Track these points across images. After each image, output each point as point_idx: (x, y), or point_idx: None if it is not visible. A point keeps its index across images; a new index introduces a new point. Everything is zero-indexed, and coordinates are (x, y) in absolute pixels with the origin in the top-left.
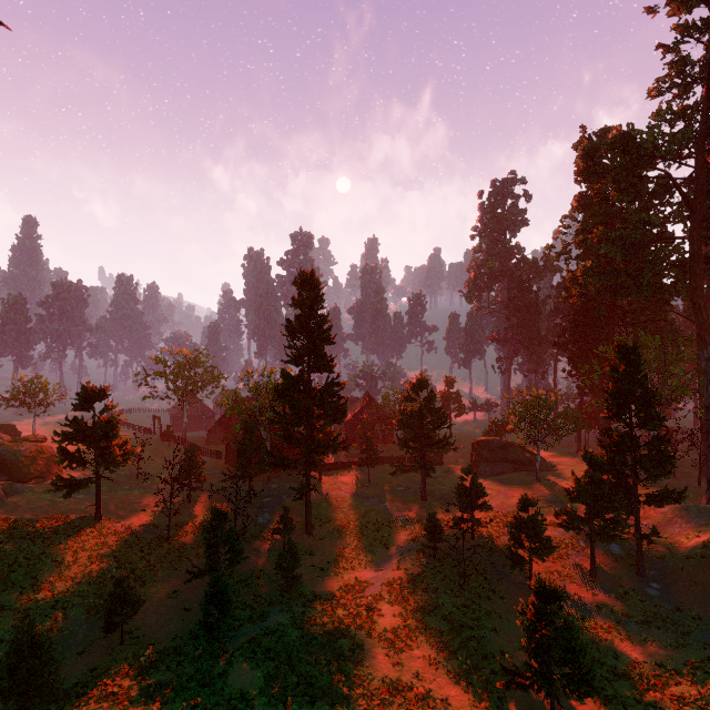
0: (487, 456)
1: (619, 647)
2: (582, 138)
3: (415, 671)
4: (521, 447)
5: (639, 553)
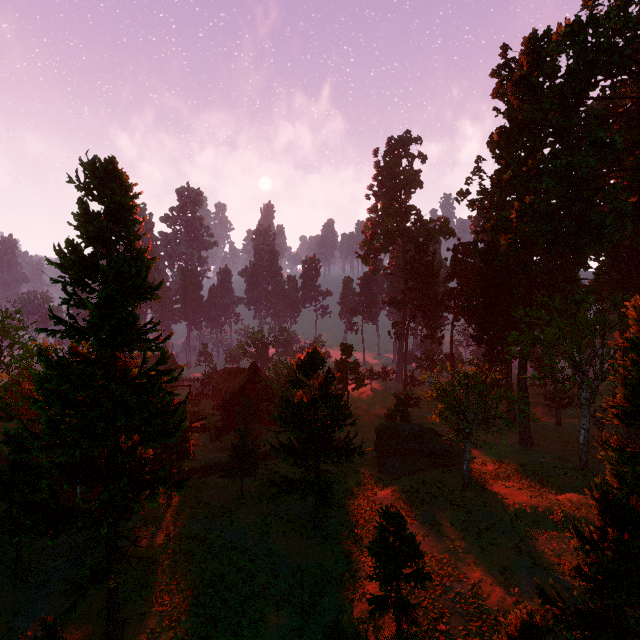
0: (397, 448)
1: None
2: (505, 59)
3: None
4: (434, 431)
5: None
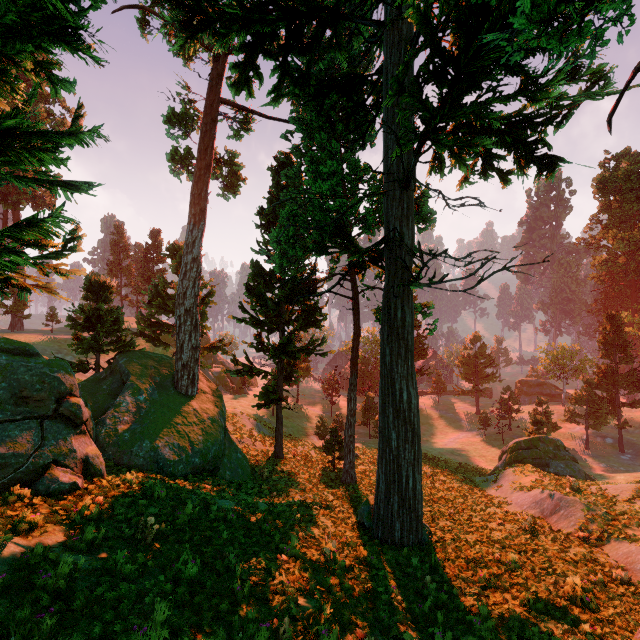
0: (526, 391)
1: (588, 469)
2: (605, 160)
3: (474, 463)
4: (555, 386)
5: (620, 438)
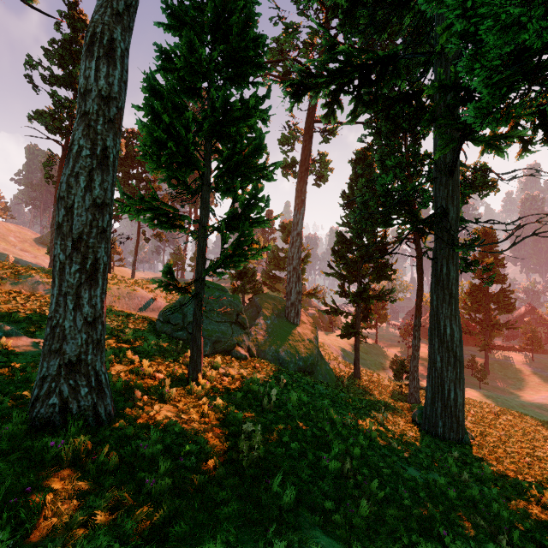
0: None
1: None
2: None
3: None
4: None
5: None
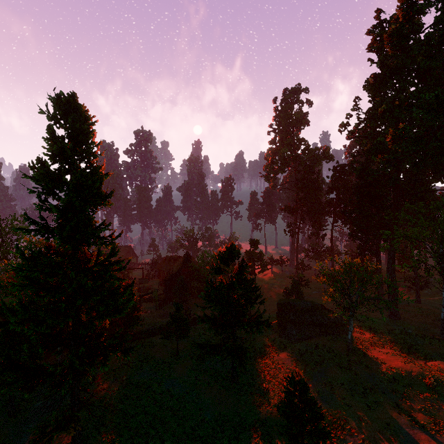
0: (294, 319)
1: None
2: (379, 20)
3: None
4: (322, 306)
5: None
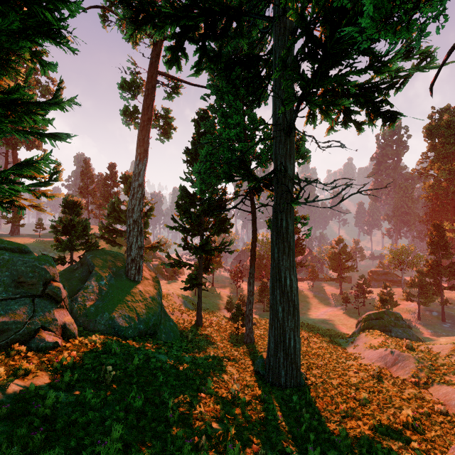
0: (376, 278)
1: (420, 334)
2: (432, 113)
3: (338, 329)
4: (396, 275)
5: (442, 312)
